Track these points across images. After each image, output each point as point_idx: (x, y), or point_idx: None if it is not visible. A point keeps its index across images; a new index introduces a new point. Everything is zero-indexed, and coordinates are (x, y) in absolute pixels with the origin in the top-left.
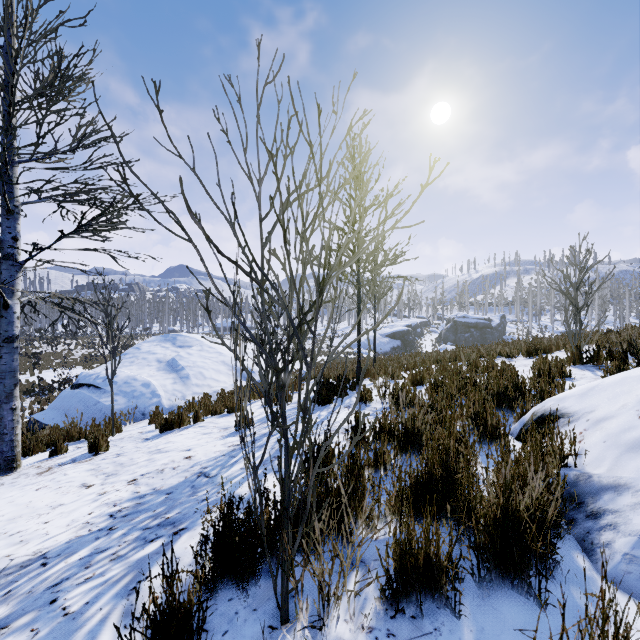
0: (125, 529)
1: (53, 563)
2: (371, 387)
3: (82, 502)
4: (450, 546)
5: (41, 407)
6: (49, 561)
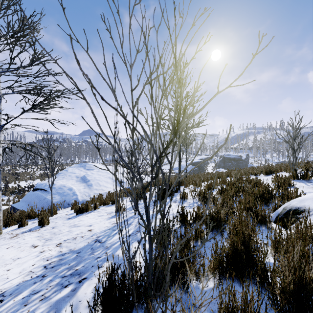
0: (51, 277)
1: (6, 300)
2: (187, 191)
3: (30, 257)
4: (258, 304)
5: (18, 200)
6: (4, 299)
